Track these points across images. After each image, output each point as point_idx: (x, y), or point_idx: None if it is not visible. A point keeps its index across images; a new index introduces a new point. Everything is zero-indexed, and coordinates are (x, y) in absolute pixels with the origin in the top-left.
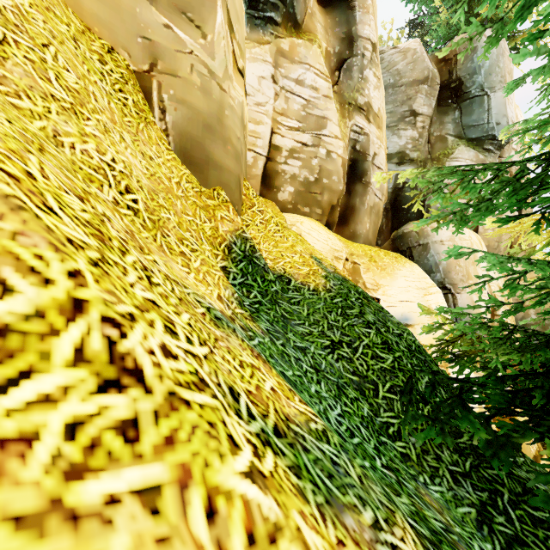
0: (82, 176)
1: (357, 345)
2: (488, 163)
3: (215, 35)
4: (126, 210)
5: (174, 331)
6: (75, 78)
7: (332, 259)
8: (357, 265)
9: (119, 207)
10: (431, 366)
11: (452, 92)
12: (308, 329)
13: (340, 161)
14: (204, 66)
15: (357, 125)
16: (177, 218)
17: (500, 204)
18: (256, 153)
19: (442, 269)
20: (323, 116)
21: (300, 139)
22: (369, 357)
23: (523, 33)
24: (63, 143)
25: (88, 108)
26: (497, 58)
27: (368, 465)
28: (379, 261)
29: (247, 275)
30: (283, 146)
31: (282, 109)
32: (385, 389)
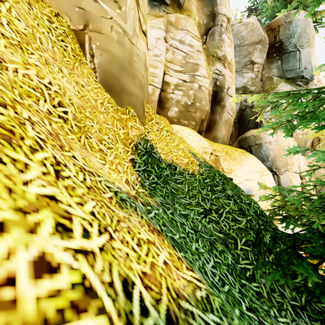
0: (19, 92)
1: (221, 211)
2: (310, 89)
3: (127, 7)
4: (57, 118)
5: (69, 227)
6: (24, 26)
7: (202, 153)
8: (218, 157)
9: (51, 116)
10: (271, 225)
11: (276, 49)
12: (189, 201)
13: (207, 92)
14: (120, 27)
15: (218, 69)
16: (98, 126)
17: (321, 115)
18: (154, 86)
19: (270, 159)
20: (196, 63)
21: (182, 78)
22: (230, 220)
23: (321, 12)
24: (7, 68)
25: (33, 46)
26: (305, 27)
27: (238, 312)
28: (232, 154)
29: (147, 164)
30: (171, 82)
31: (170, 59)
32: (242, 243)
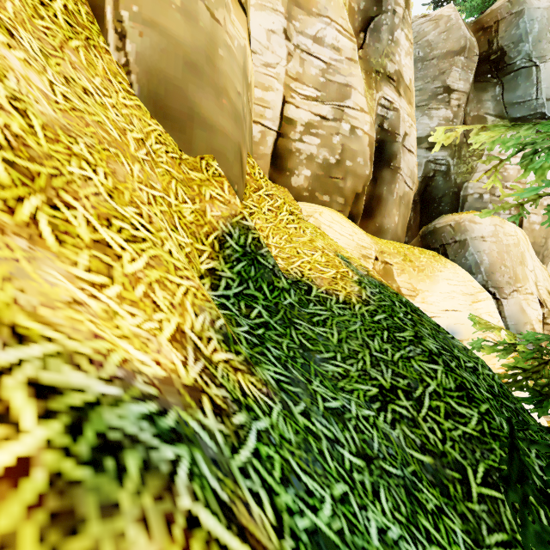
0: None
1: (419, 392)
2: None
3: None
4: None
5: None
6: None
7: (359, 259)
8: (389, 265)
9: None
10: (526, 419)
11: (492, 65)
12: (342, 367)
13: (367, 140)
14: None
15: (386, 97)
16: (111, 181)
17: None
18: (264, 127)
19: (484, 270)
20: (346, 83)
21: (318, 111)
22: (441, 416)
23: None
24: None
25: None
26: (548, 21)
27: None
28: (415, 261)
29: (247, 281)
30: (297, 119)
31: (296, 73)
32: (479, 479)
